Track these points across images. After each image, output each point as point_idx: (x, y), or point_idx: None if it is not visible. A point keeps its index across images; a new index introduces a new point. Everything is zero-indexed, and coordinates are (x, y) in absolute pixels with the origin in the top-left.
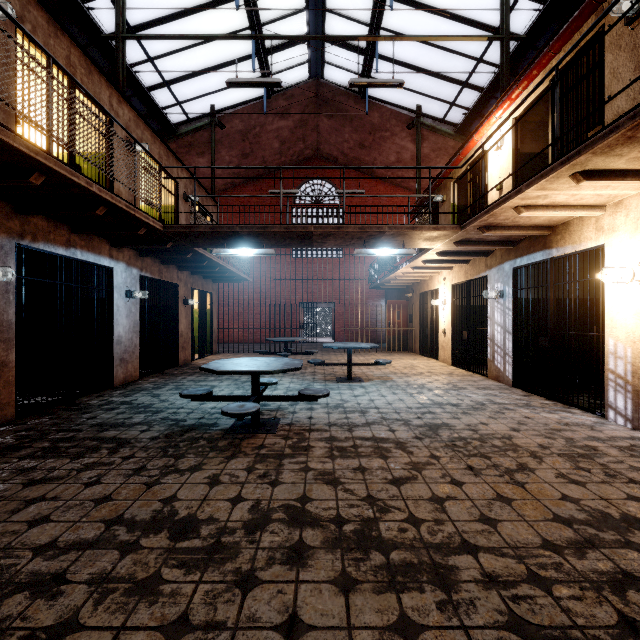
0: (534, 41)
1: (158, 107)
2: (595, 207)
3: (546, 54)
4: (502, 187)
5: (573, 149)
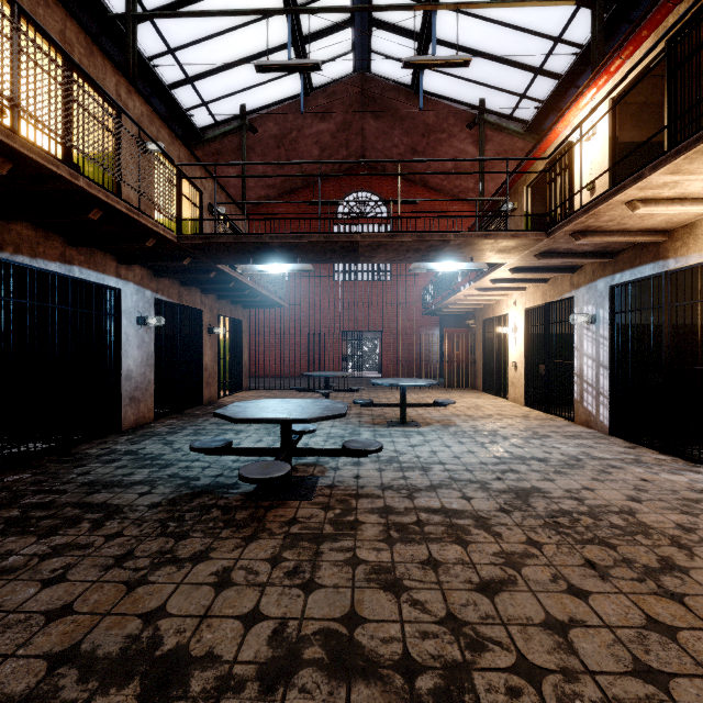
0: (628, 11)
1: (181, 108)
2: None
3: (662, 6)
4: (594, 186)
5: None
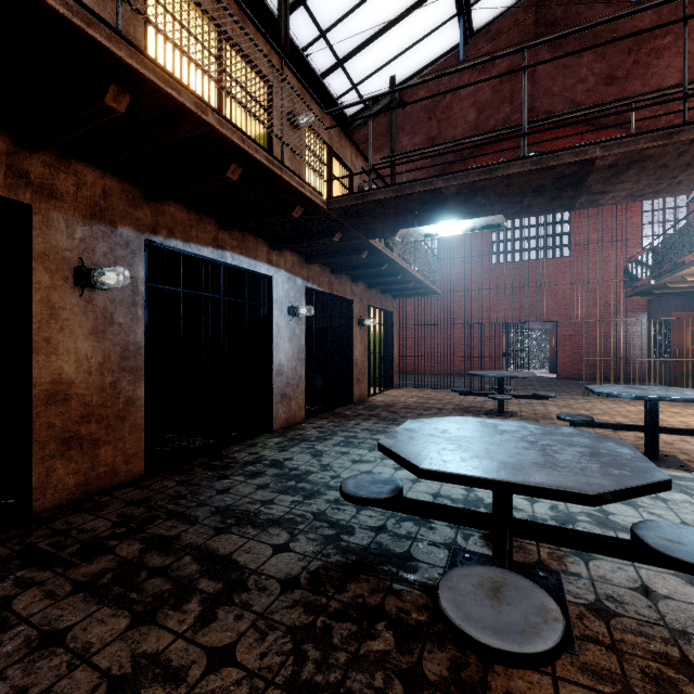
0: None
1: (331, 96)
2: None
3: None
4: None
5: None
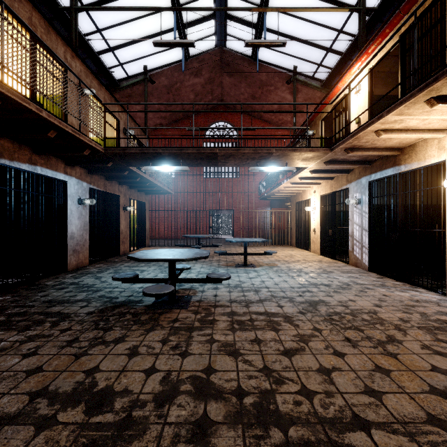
0: (381, 15)
1: (105, 67)
2: (438, 131)
3: (397, 15)
4: (360, 121)
5: (431, 76)
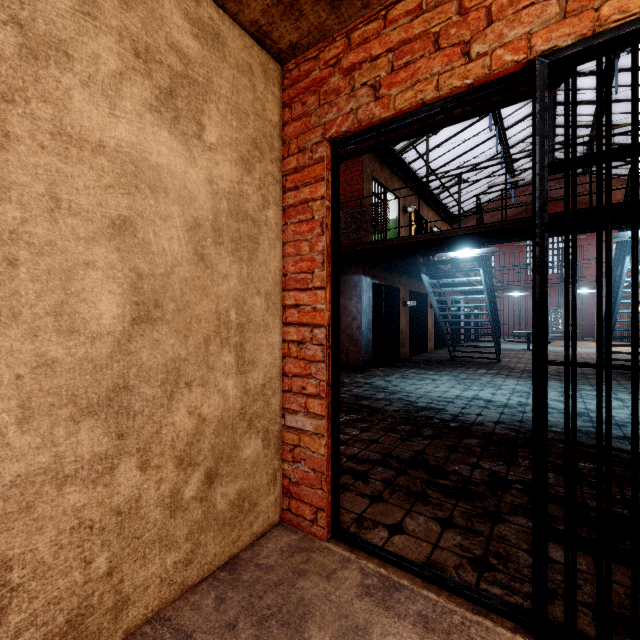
0: None
1: (452, 215)
2: None
3: None
4: None
5: None
